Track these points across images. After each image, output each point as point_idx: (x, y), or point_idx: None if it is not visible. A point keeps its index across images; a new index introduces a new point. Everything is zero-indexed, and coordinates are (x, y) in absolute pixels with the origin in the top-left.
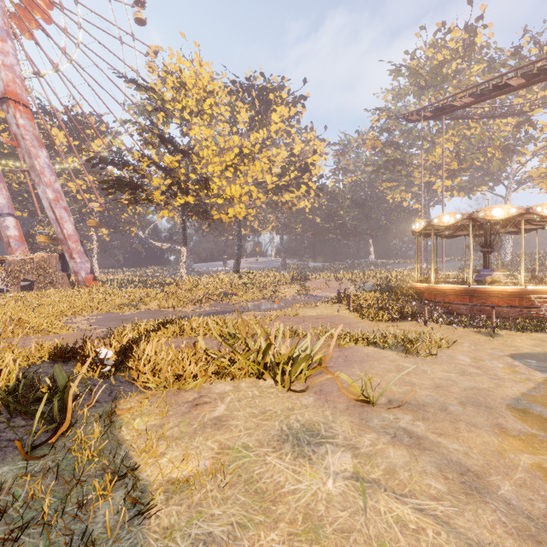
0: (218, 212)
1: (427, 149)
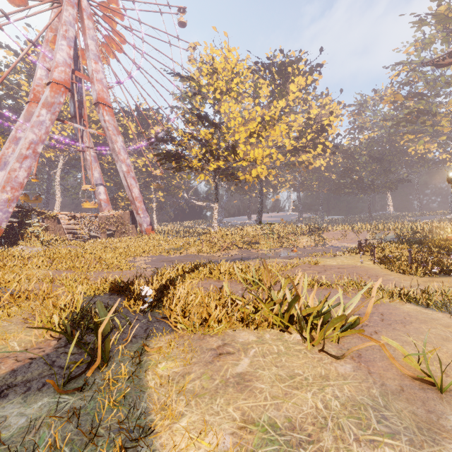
0: (243, 173)
1: None
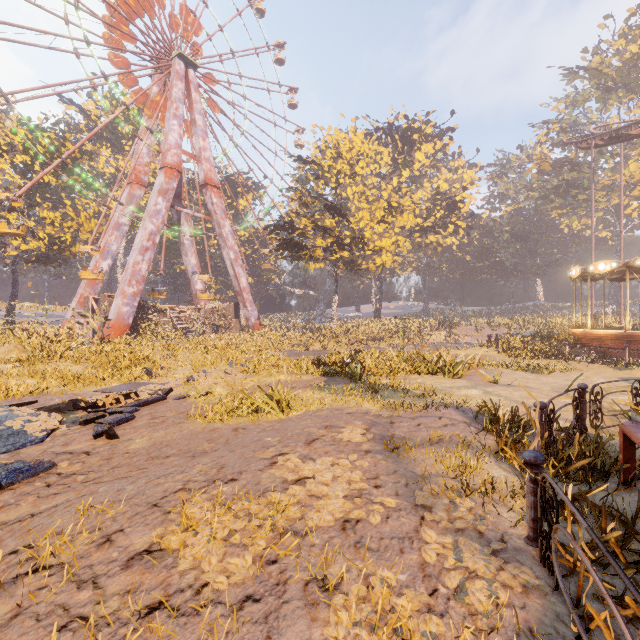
0: (366, 262)
1: (614, 167)
